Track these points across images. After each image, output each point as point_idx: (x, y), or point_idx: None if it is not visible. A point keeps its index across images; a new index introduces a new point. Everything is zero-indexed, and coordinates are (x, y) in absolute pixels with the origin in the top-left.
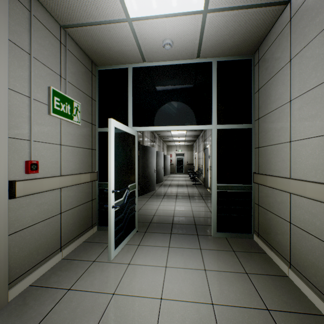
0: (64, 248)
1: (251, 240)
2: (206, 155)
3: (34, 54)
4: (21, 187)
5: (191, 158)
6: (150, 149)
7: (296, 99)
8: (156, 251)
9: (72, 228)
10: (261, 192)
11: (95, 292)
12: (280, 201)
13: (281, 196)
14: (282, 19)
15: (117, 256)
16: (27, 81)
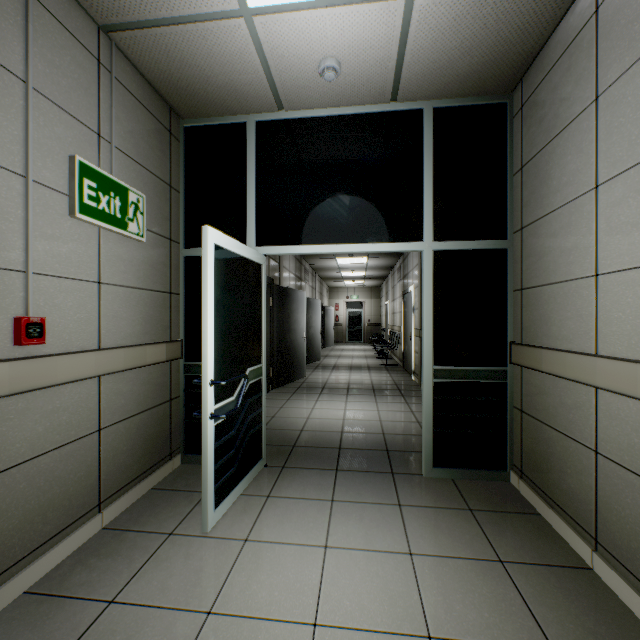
0: (107, 506)
1: (506, 484)
2: (407, 307)
3: (35, 83)
4: (3, 375)
5: (377, 313)
6: (294, 293)
7: (612, 183)
8: (304, 510)
9: (125, 461)
10: (529, 383)
11: (169, 610)
12: (573, 405)
13: (574, 393)
14: (576, 12)
15: (222, 522)
16: (18, 140)
